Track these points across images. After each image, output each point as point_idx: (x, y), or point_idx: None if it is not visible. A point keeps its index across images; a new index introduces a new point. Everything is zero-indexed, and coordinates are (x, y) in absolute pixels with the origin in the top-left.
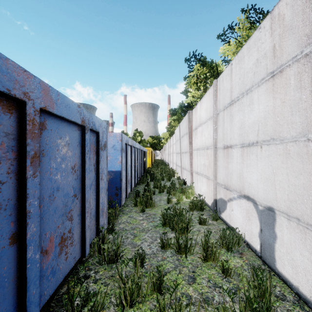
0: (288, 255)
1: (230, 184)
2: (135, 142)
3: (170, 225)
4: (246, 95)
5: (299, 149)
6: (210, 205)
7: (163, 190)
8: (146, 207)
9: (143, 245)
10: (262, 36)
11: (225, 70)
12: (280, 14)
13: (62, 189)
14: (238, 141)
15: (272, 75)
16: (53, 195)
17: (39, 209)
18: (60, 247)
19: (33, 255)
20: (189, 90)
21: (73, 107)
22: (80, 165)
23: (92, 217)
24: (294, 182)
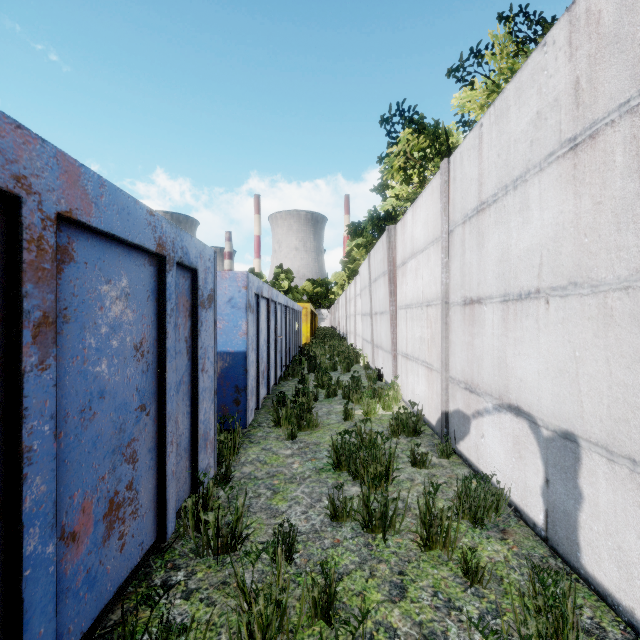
0: (609, 538)
1: (477, 380)
2: (276, 292)
3: (351, 468)
4: (513, 190)
5: (635, 307)
6: (435, 425)
7: (335, 393)
8: (299, 429)
9: (291, 513)
10: (549, 61)
11: (467, 138)
12: (591, 12)
13: (112, 395)
14: (495, 288)
15: (573, 146)
16: (91, 409)
17: (55, 442)
18: (106, 523)
19: (40, 547)
20: (390, 183)
21: (138, 214)
22: (154, 341)
23: (182, 452)
24: (624, 378)
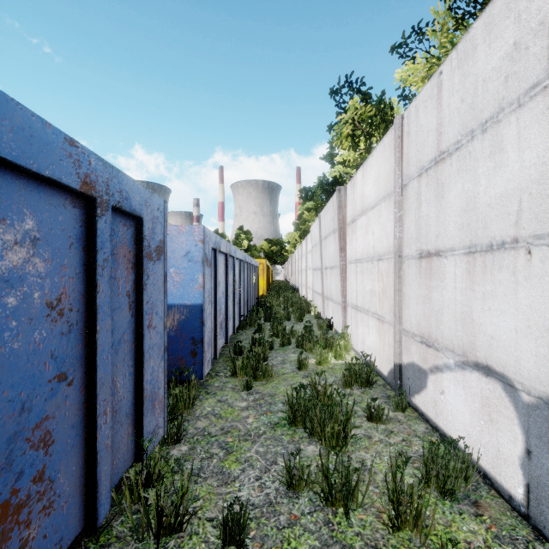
0: None
1: (436, 334)
2: (234, 248)
3: (307, 425)
4: (481, 134)
5: None
6: (387, 376)
7: (289, 341)
8: (255, 379)
9: (244, 479)
10: None
11: (423, 90)
12: None
13: (7, 368)
14: (457, 240)
15: None
16: None
17: None
18: None
19: None
20: (339, 149)
21: (50, 140)
22: (80, 296)
23: (122, 418)
24: None
